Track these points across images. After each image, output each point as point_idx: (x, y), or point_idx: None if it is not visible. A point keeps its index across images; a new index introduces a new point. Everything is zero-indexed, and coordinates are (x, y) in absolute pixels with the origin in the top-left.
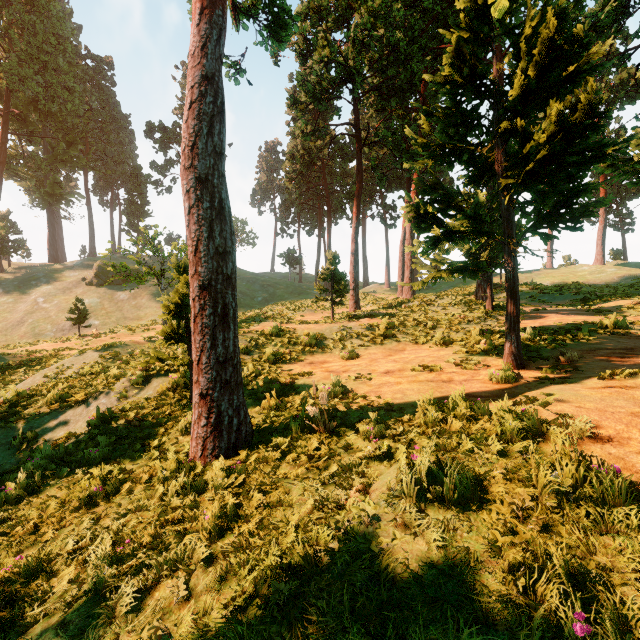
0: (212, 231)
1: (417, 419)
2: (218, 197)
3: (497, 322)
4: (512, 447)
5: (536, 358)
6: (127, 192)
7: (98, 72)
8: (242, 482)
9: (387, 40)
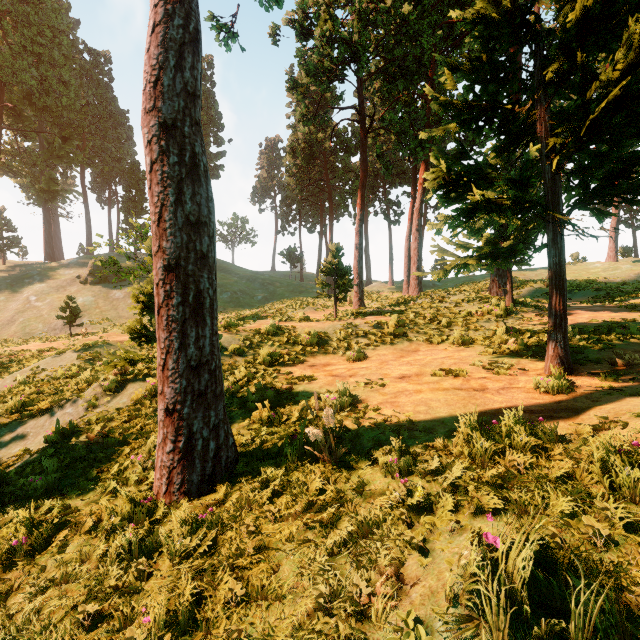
0: (181, 194)
1: (455, 445)
2: (190, 150)
3: (521, 319)
4: None
5: (584, 361)
6: (124, 189)
7: (95, 66)
8: (213, 542)
9: (395, 13)
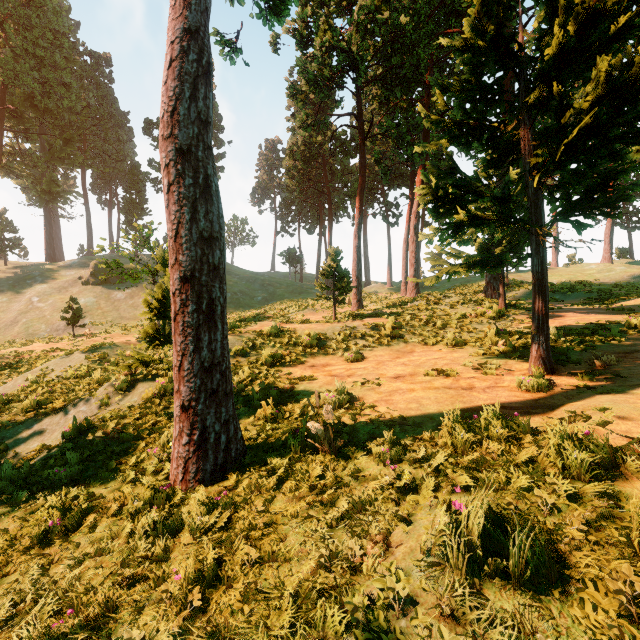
0: (195, 212)
1: (440, 437)
2: (203, 173)
3: (512, 321)
4: (583, 486)
5: (566, 362)
6: (125, 190)
7: (96, 68)
8: (228, 519)
9: (392, 24)
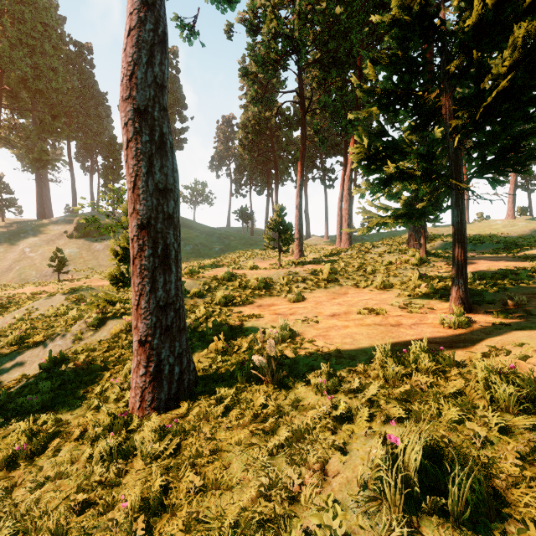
0: (151, 166)
1: (373, 369)
2: (159, 131)
3: (432, 267)
4: (512, 419)
5: (481, 301)
6: (104, 158)
7: (79, 56)
8: (177, 446)
9: (329, 13)
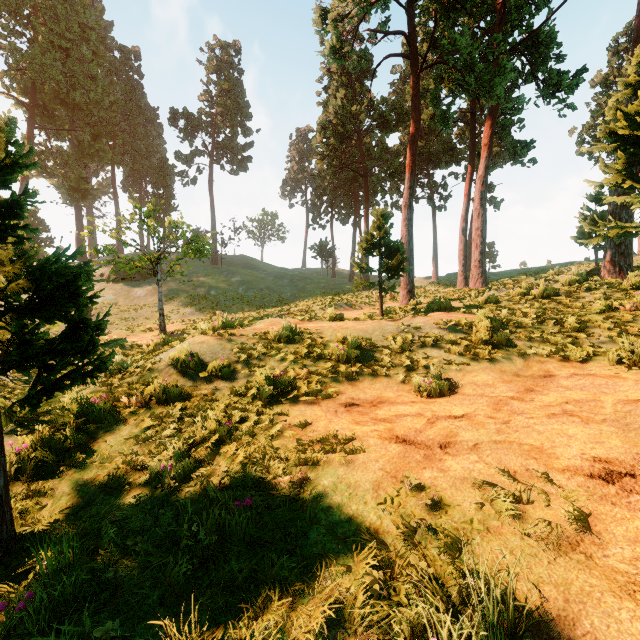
0: None
1: None
2: None
3: None
4: None
5: None
6: (153, 185)
7: (125, 63)
8: None
9: None
